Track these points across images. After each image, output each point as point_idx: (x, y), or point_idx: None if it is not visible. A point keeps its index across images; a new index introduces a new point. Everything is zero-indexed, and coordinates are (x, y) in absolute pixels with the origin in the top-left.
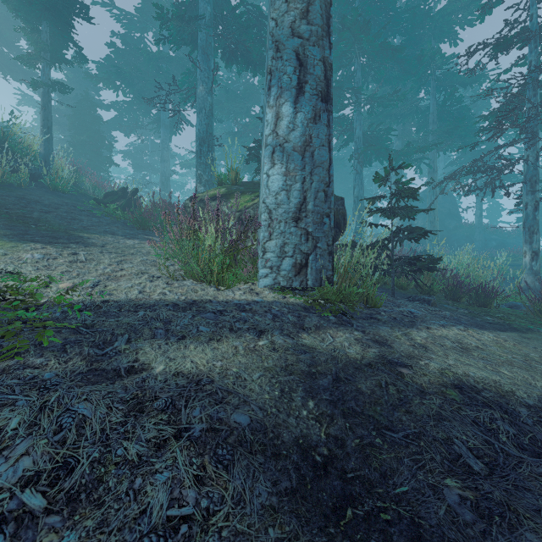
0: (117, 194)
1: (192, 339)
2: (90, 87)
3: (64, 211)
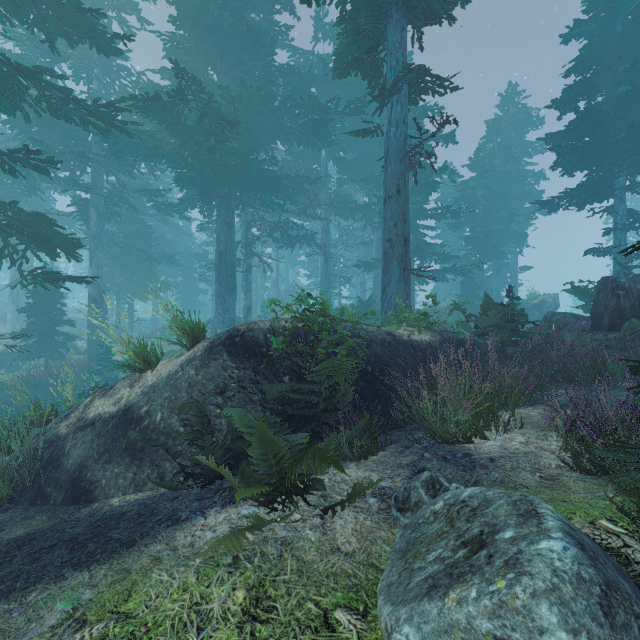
0: None
1: None
2: None
3: None
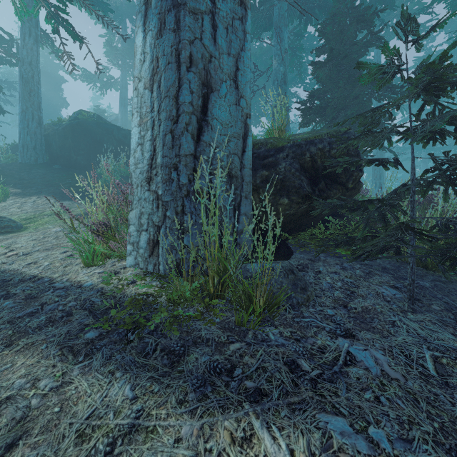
0: None
1: None
2: None
3: None
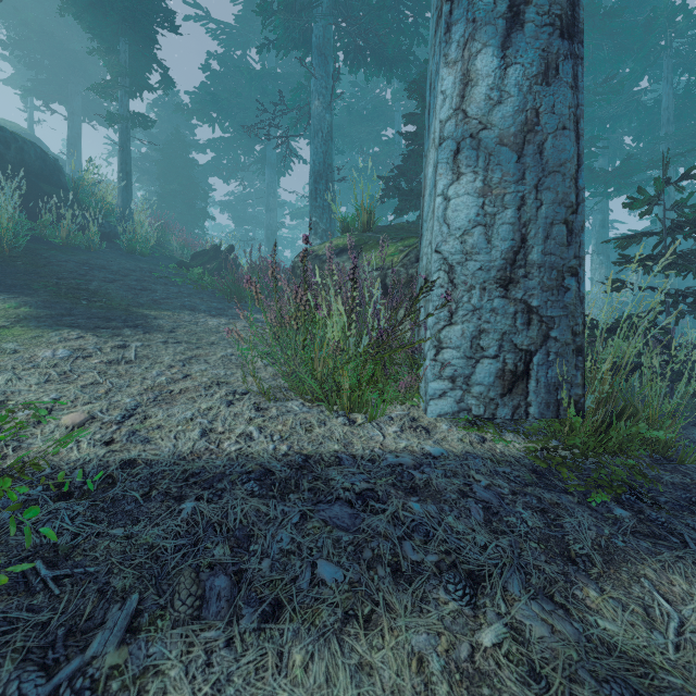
0: (207, 254)
1: (299, 617)
2: (183, 125)
3: (135, 279)
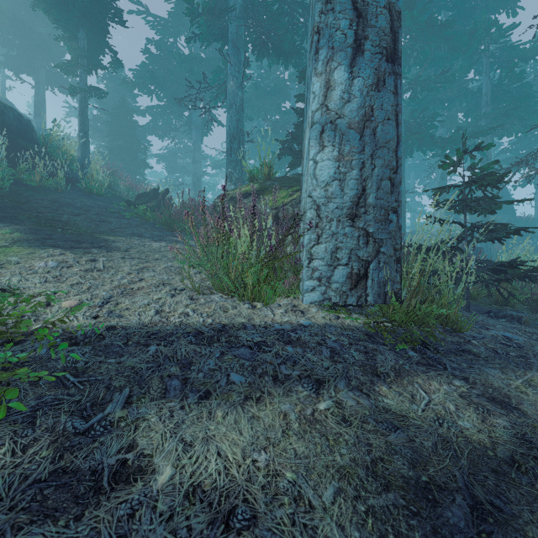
0: (148, 195)
1: (220, 398)
2: (127, 95)
3: (95, 213)
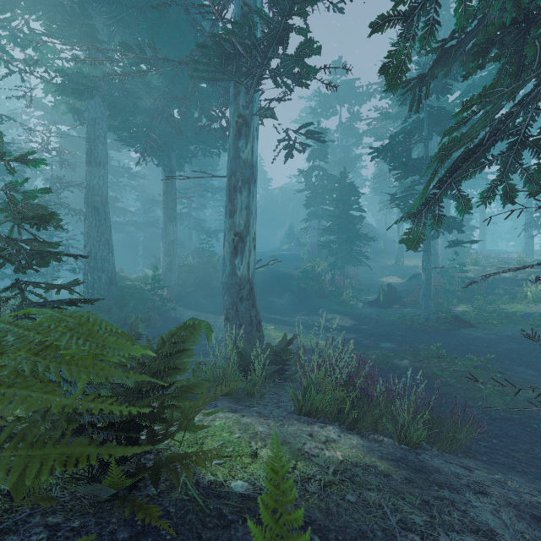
0: None
1: None
2: None
3: None
